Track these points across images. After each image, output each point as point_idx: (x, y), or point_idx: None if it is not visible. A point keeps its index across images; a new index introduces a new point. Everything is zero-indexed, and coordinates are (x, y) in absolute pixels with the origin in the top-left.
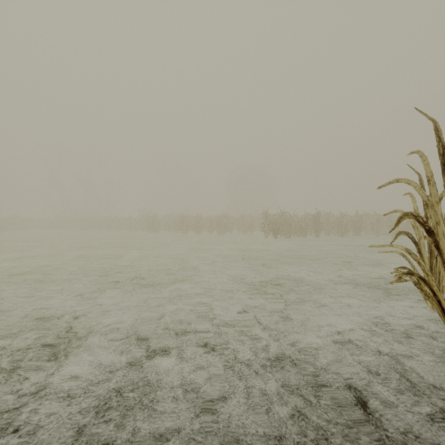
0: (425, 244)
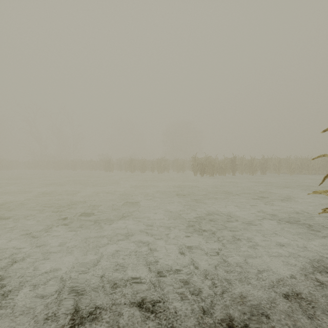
0: (318, 181)
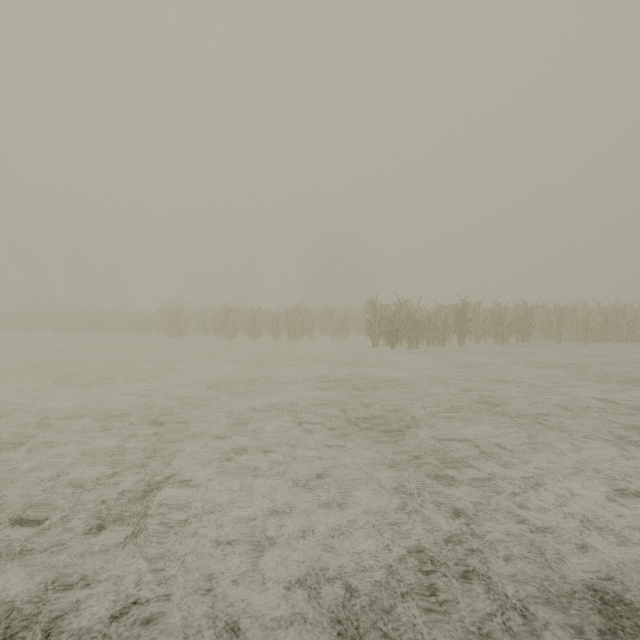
0: None
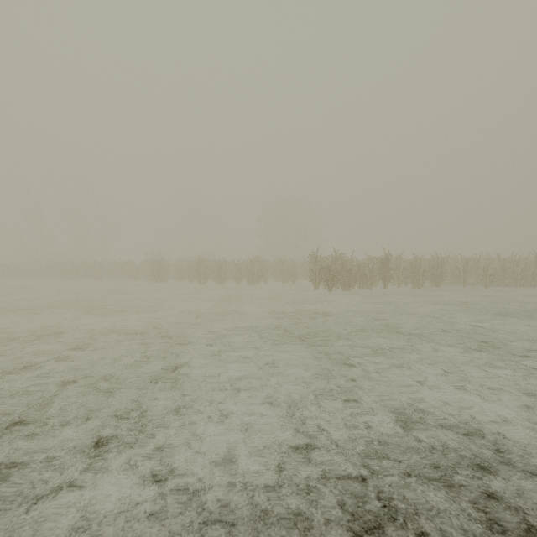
0: None
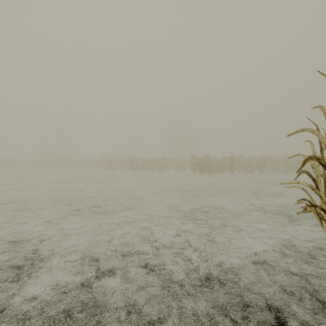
0: None
